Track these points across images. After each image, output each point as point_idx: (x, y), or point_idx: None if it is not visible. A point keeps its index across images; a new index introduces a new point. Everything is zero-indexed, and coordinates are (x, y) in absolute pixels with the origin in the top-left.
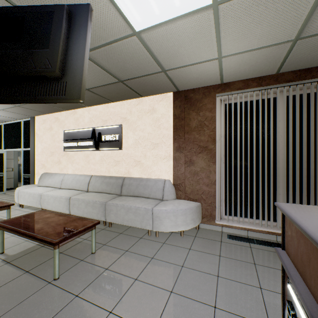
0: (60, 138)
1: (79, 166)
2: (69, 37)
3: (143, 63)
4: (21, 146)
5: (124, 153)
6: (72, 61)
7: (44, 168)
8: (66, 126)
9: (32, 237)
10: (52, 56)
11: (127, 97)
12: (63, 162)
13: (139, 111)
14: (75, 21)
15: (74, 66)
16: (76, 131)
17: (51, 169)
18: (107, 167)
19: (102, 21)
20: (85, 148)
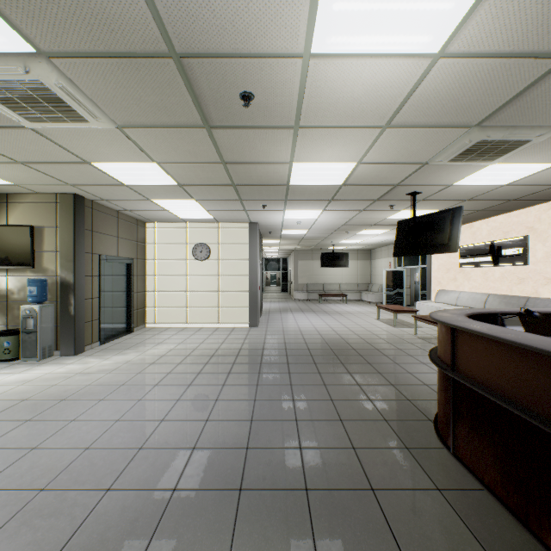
0: (455, 254)
1: (476, 283)
2: (452, 224)
3: (526, 189)
4: (418, 264)
5: (530, 269)
6: (453, 235)
7: (439, 285)
8: (462, 241)
9: (434, 322)
10: (444, 236)
11: (531, 204)
12: (458, 279)
13: (550, 217)
14: (454, 216)
15: (453, 238)
16: (472, 246)
17: (447, 286)
18: (507, 285)
19: (475, 190)
20: (482, 264)
